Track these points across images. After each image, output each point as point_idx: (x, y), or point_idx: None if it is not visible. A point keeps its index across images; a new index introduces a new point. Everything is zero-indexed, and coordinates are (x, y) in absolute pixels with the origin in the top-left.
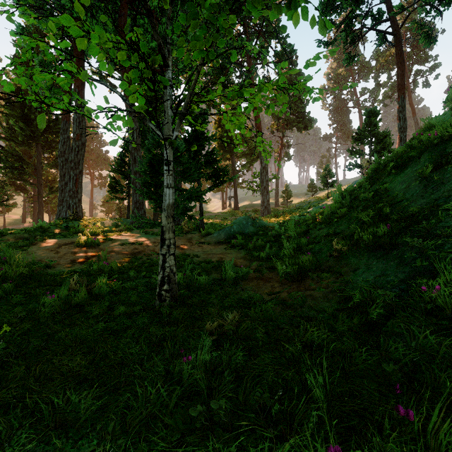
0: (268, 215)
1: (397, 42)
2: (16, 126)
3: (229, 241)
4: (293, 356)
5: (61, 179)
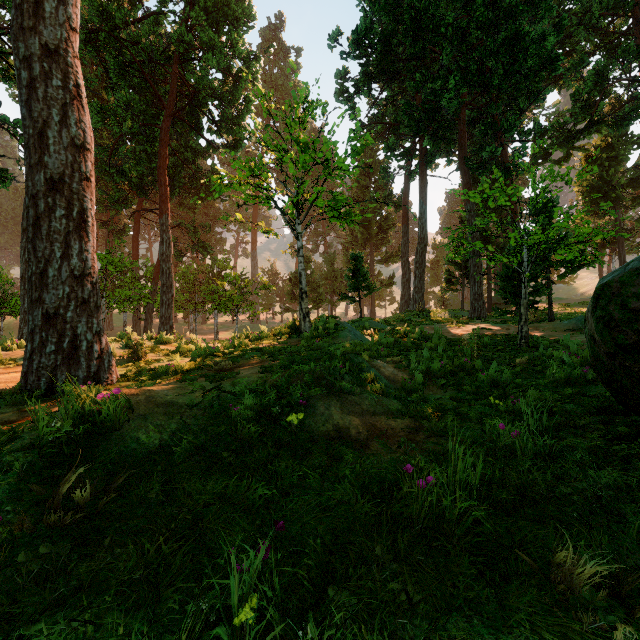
0: None
1: None
2: (359, 232)
3: (580, 328)
4: None
5: (403, 277)
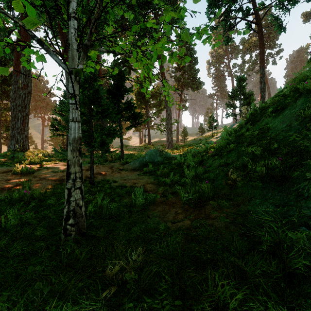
0: (171, 148)
1: (260, 29)
2: None
3: (142, 168)
4: None
5: (12, 120)
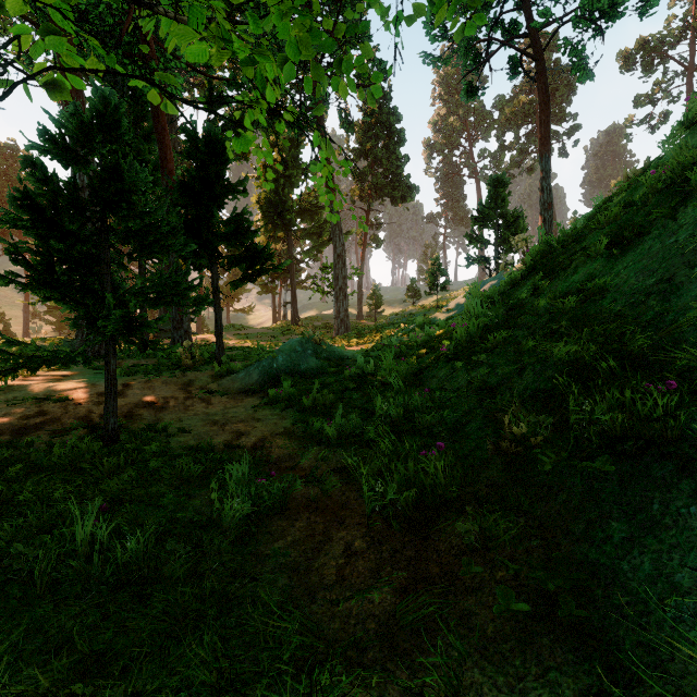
0: (345, 333)
1: (540, 71)
2: None
3: (267, 387)
4: None
5: None
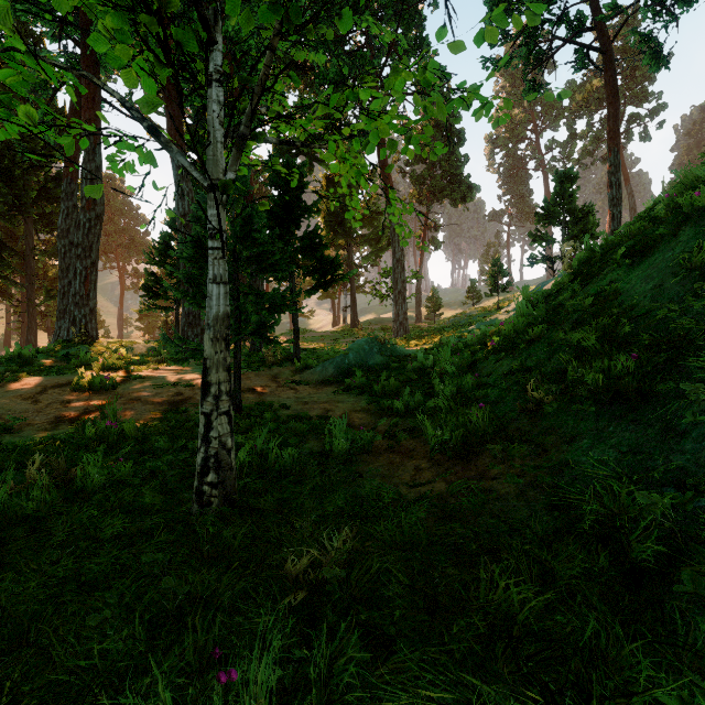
0: (404, 335)
1: (608, 64)
2: None
3: (341, 379)
4: (470, 651)
5: (61, 276)
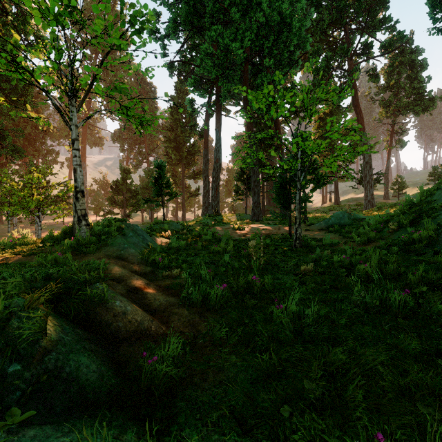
0: (370, 208)
1: None
2: (172, 154)
3: (328, 229)
4: None
5: (204, 188)
